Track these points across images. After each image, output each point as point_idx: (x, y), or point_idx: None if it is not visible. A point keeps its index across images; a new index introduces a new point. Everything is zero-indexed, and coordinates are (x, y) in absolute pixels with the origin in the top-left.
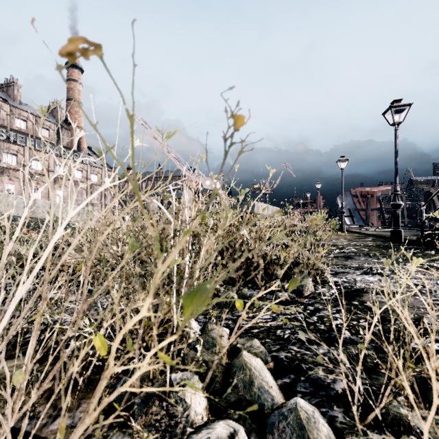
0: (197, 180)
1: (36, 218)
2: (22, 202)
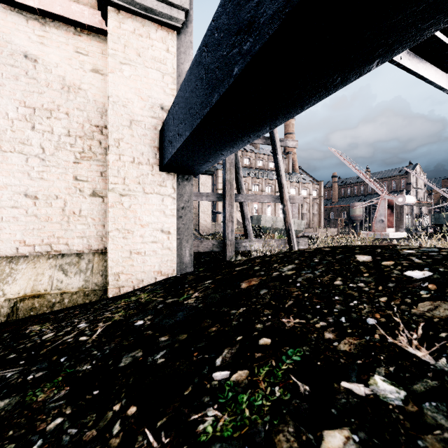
0: (389, 198)
1: (276, 228)
2: (271, 219)
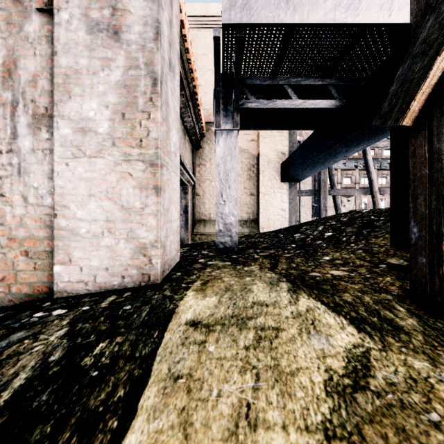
0: None
1: None
2: None
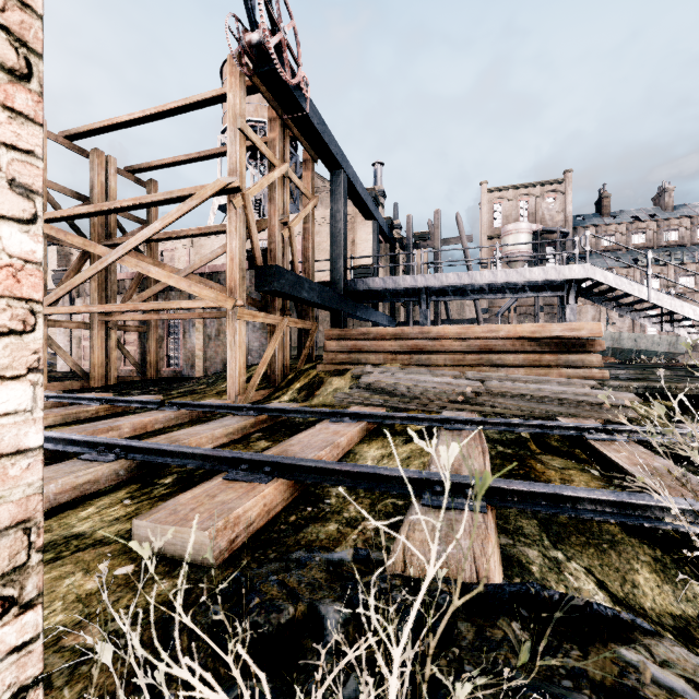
0: None
1: (621, 348)
2: (609, 336)
